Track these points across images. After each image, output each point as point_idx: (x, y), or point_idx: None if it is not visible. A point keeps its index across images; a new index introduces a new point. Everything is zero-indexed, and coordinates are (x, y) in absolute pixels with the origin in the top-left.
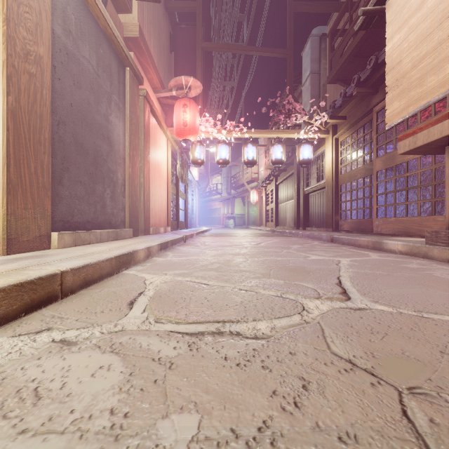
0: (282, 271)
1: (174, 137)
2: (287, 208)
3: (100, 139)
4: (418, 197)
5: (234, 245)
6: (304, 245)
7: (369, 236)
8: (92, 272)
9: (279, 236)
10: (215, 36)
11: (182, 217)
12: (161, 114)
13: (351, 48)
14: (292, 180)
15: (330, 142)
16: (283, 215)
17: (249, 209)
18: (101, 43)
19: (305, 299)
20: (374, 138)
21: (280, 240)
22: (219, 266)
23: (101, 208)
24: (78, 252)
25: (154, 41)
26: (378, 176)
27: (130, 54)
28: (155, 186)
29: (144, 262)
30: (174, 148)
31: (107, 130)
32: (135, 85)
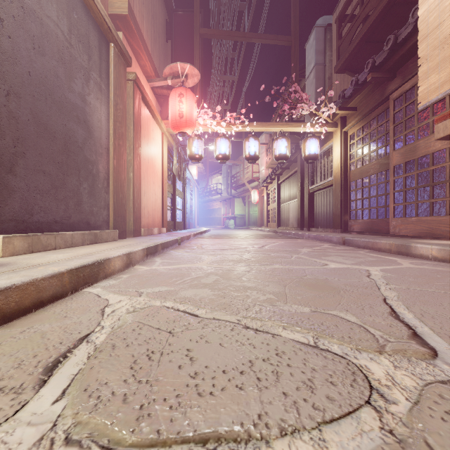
0: (301, 288)
1: (170, 131)
2: (290, 207)
3: (74, 122)
4: (446, 193)
5: (235, 248)
6: (314, 248)
7: (387, 238)
8: (20, 298)
9: (283, 238)
10: (215, 25)
11: (179, 217)
12: (156, 106)
13: (363, 31)
14: (295, 179)
15: (338, 136)
16: (285, 215)
17: (250, 209)
18: (75, 7)
19: (359, 353)
20: (390, 129)
21: (286, 242)
22: (215, 280)
23: (75, 205)
24: (20, 264)
25: (147, 24)
26: (395, 171)
27: (119, 34)
28: (148, 182)
29: (122, 272)
30: (170, 143)
31: (84, 112)
32: (121, 65)
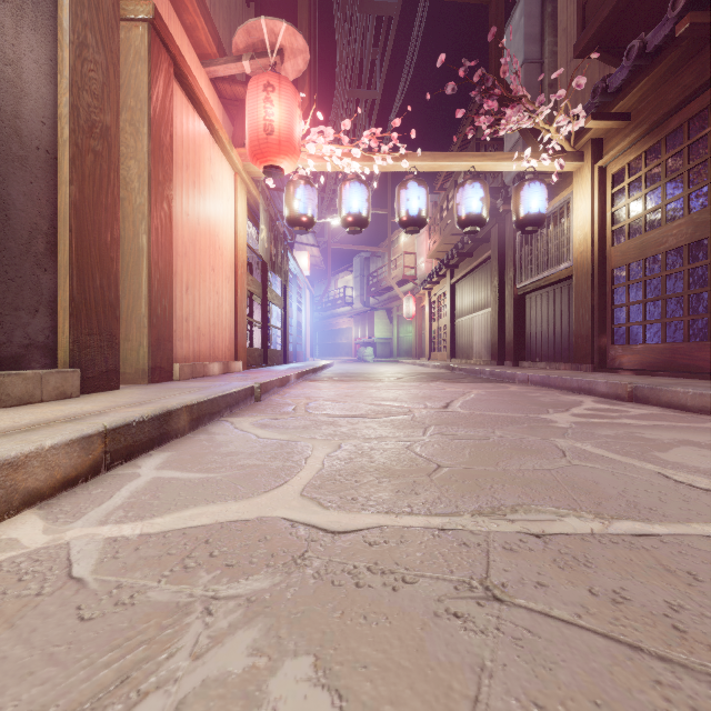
0: None
1: (251, 172)
2: (474, 324)
3: None
4: None
5: (385, 411)
6: (576, 411)
7: None
8: None
9: (473, 381)
10: None
11: (276, 342)
12: (224, 122)
13: None
14: (485, 272)
15: (585, 179)
16: (465, 338)
17: (399, 329)
18: None
19: None
20: None
21: (489, 392)
22: None
23: None
24: None
25: None
26: None
27: None
28: (196, 266)
29: None
30: (253, 198)
31: None
32: None
